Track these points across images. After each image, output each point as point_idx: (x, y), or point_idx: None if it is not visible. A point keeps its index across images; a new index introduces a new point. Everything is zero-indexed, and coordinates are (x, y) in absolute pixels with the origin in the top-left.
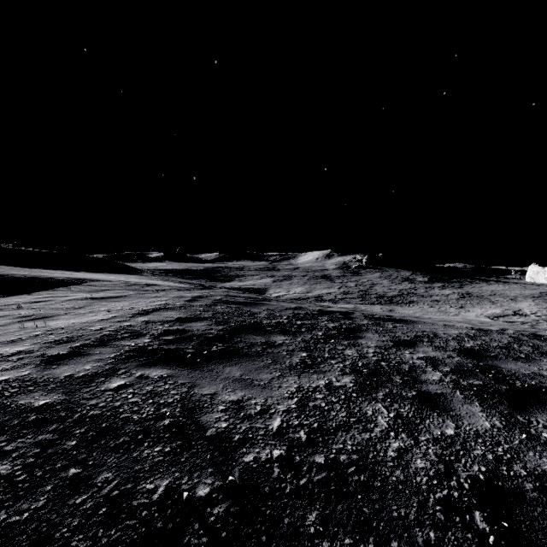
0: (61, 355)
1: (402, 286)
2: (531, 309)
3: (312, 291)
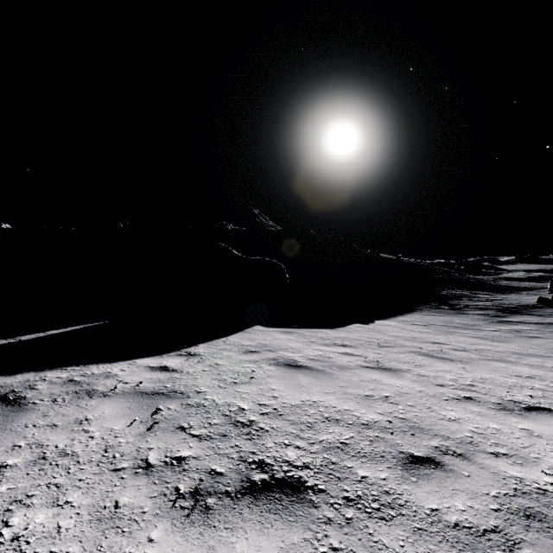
0: (533, 276)
1: None
2: None
3: None
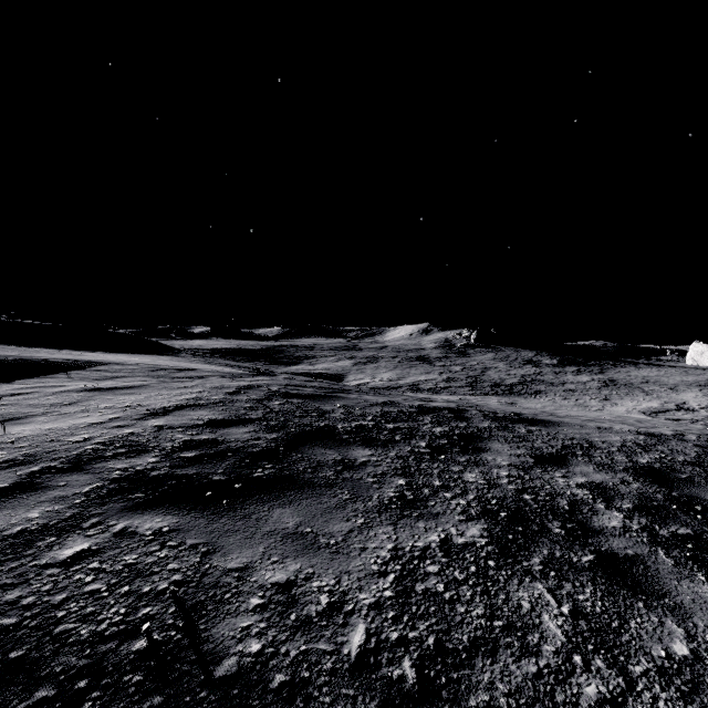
0: None
1: (523, 371)
2: (699, 402)
3: (405, 378)
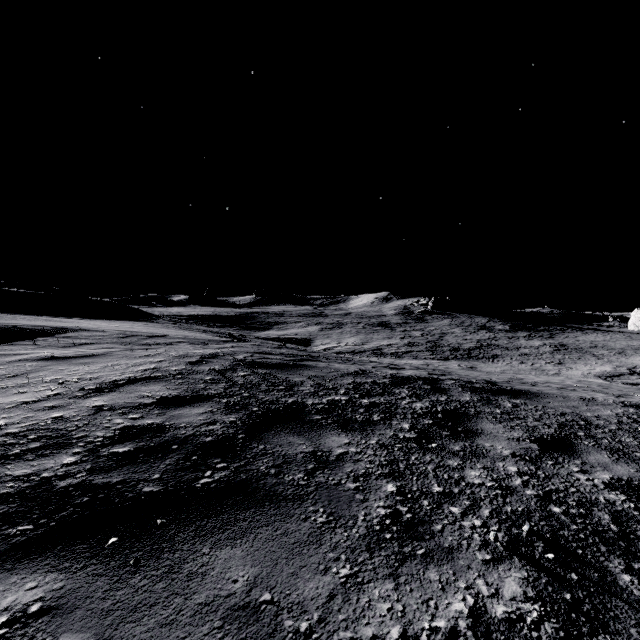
0: None
1: (479, 336)
2: None
3: (368, 343)
